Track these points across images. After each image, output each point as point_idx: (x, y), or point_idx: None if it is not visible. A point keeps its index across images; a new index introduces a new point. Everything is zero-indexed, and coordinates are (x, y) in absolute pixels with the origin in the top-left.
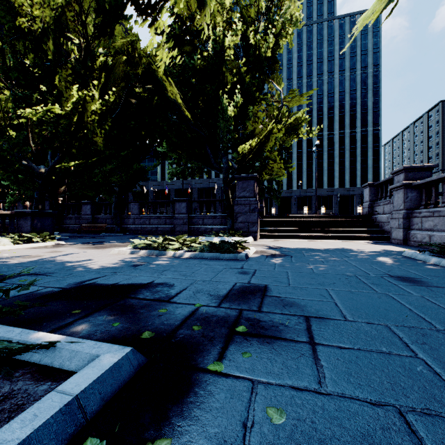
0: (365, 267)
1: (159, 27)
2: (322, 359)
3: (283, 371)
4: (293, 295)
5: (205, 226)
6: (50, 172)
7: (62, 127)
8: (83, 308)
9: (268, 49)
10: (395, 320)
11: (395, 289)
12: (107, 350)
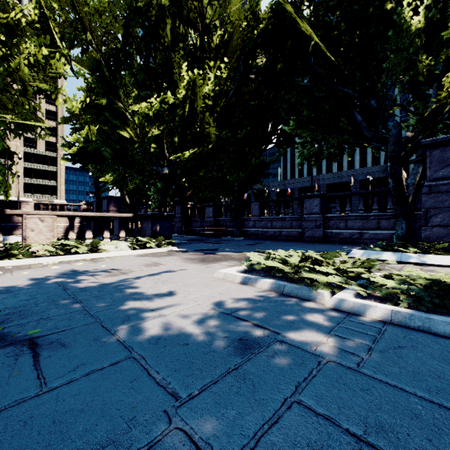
0: None
1: None
2: None
3: None
4: None
5: (349, 230)
6: (171, 172)
7: (178, 119)
8: None
9: None
10: None
11: None
12: None
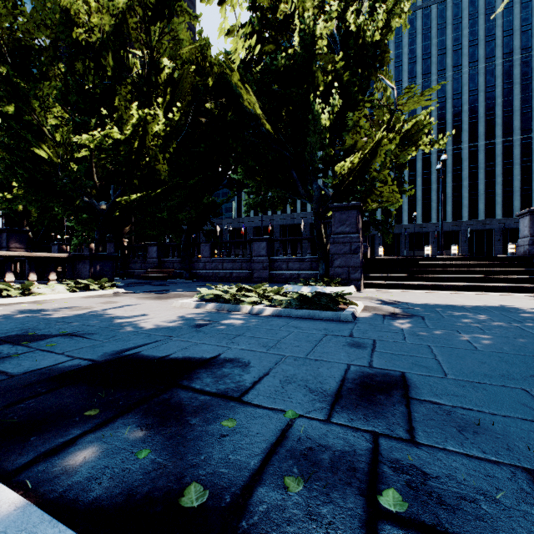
0: None
1: (231, 6)
2: None
3: None
4: (467, 402)
5: (290, 271)
6: (111, 208)
7: (123, 155)
8: (104, 405)
9: (375, 33)
10: None
11: None
12: None
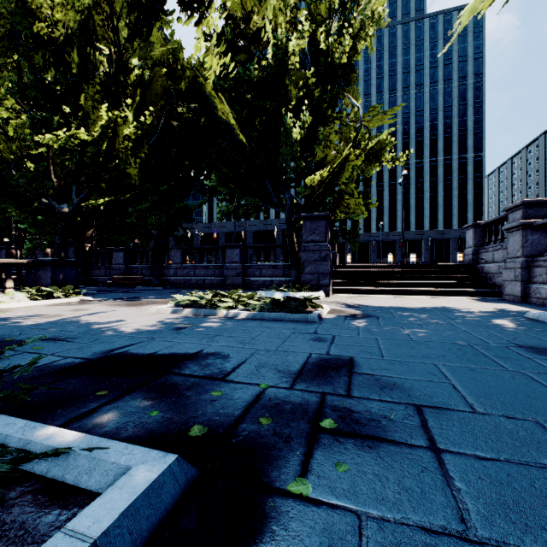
0: (480, 333)
1: (208, 26)
2: (456, 477)
3: (401, 498)
4: (392, 373)
5: (263, 278)
6: (74, 211)
7: (89, 157)
8: (110, 388)
9: (342, 54)
10: (546, 413)
11: (531, 365)
12: (141, 459)
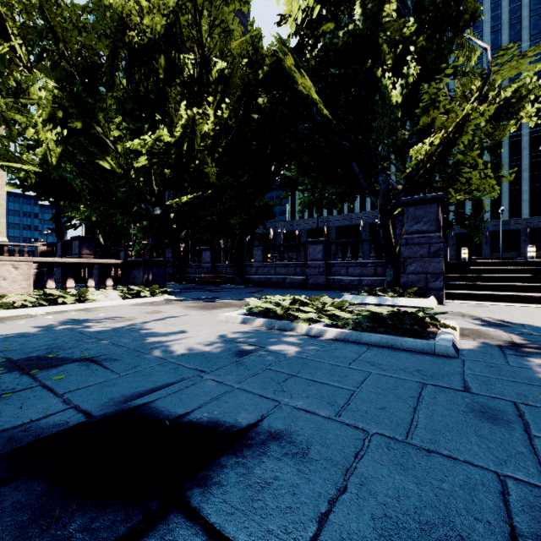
0: None
1: None
2: None
3: None
4: None
5: (350, 277)
6: (164, 213)
7: (174, 158)
8: None
9: None
10: None
11: None
12: None
